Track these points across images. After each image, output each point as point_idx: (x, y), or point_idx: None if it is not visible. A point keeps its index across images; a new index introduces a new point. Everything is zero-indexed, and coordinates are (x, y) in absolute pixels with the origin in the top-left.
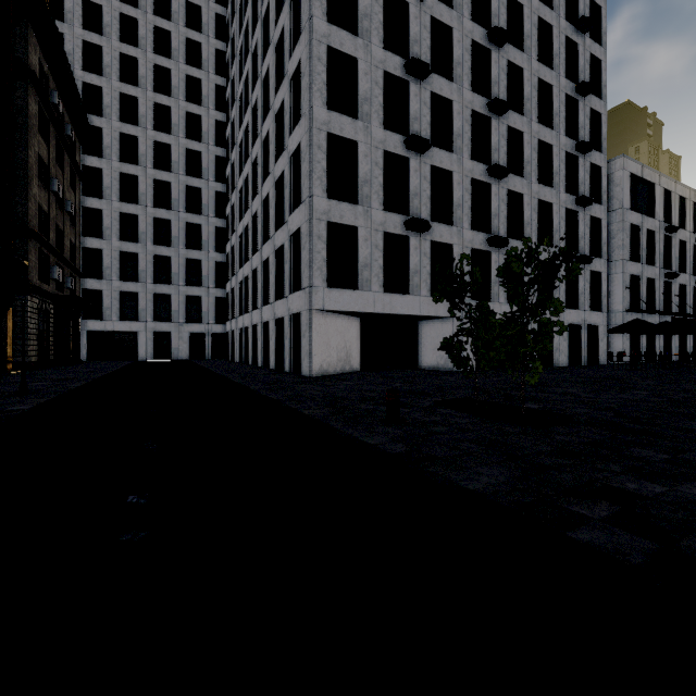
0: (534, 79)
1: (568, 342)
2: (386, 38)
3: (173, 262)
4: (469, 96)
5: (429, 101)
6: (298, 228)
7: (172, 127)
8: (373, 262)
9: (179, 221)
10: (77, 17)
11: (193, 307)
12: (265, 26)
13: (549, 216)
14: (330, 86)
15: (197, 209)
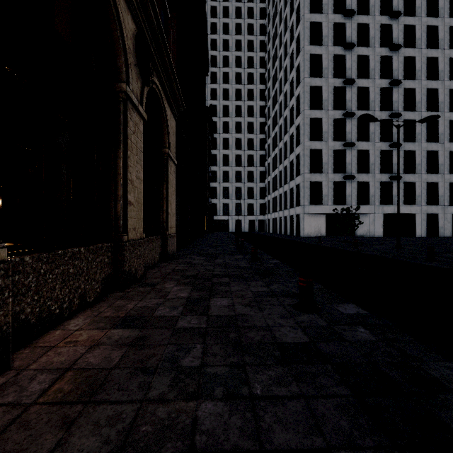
0: (423, 90)
1: (451, 223)
2: (335, 104)
3: (242, 189)
4: (379, 113)
5: (356, 123)
6: (299, 183)
7: (242, 130)
8: (329, 194)
9: (245, 171)
10: (209, 97)
11: (250, 208)
12: (285, 96)
13: (436, 157)
14: (311, 131)
15: (251, 164)
